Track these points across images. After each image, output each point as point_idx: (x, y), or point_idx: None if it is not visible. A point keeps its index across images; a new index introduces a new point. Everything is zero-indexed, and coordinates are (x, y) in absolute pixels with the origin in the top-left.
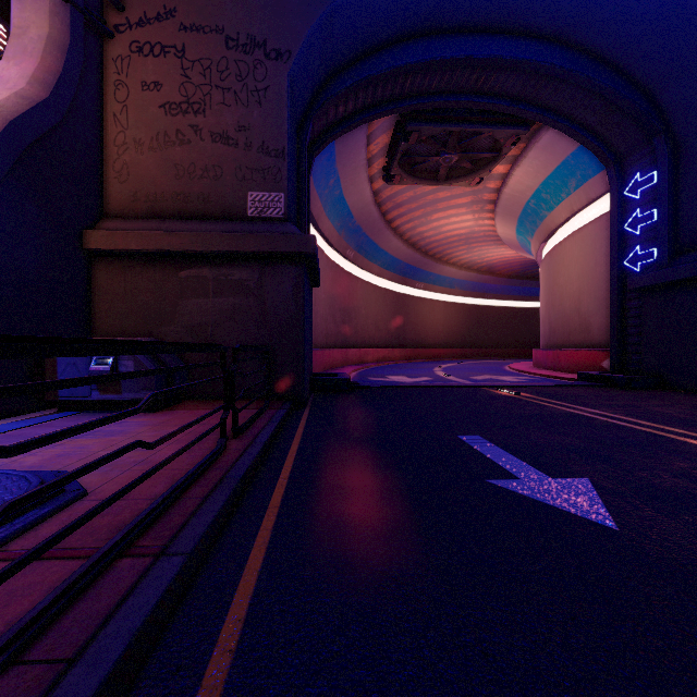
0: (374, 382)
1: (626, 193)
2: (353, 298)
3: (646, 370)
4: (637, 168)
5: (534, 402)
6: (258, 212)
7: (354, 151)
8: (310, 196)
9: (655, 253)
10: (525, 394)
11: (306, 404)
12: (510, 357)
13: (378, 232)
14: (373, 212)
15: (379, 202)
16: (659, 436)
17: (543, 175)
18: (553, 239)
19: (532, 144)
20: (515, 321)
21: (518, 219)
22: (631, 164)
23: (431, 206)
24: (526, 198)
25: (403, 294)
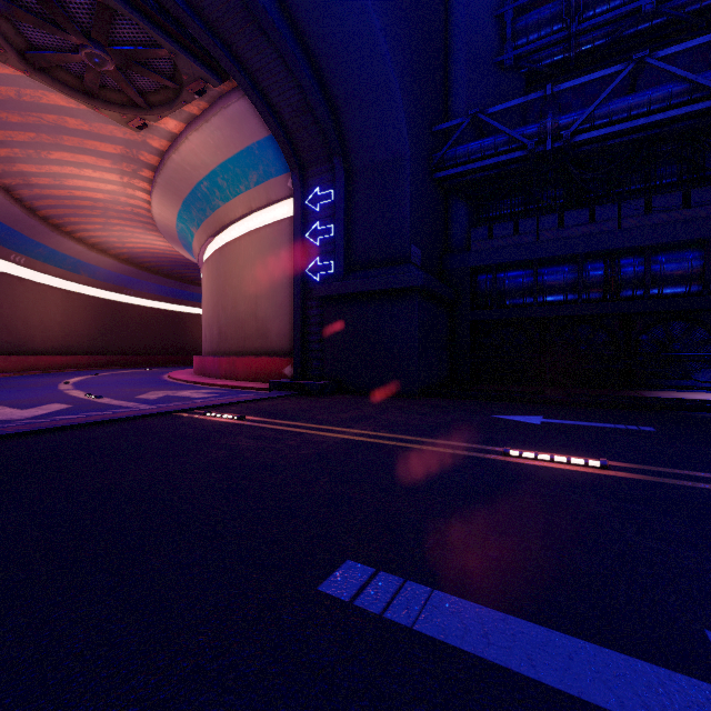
0: None
1: (308, 203)
2: None
3: (328, 376)
4: (318, 181)
5: (281, 429)
6: None
7: None
8: None
9: (333, 266)
10: (250, 417)
11: None
12: (156, 365)
13: None
14: None
15: None
16: (474, 458)
17: (224, 156)
18: (224, 235)
19: (217, 108)
20: (161, 325)
21: (184, 201)
22: (312, 176)
23: (51, 134)
24: (199, 177)
25: None
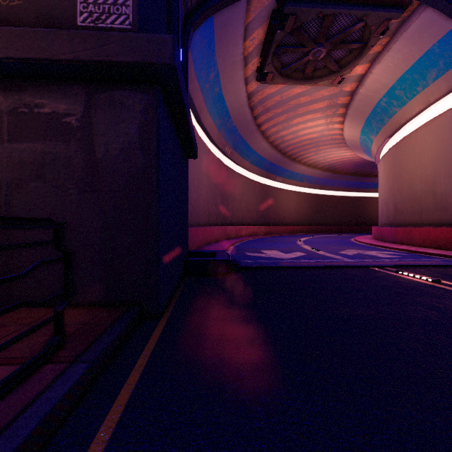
0: (252, 259)
1: None
2: (230, 187)
3: None
4: None
5: None
6: (93, 20)
7: (232, 42)
8: (192, 85)
9: None
10: (446, 282)
11: (164, 309)
12: (343, 232)
13: (250, 133)
14: (246, 114)
15: (252, 105)
16: None
17: (402, 70)
18: (398, 134)
19: (398, 35)
20: (346, 206)
21: (366, 119)
22: None
23: (293, 111)
24: (379, 97)
25: (267, 185)
